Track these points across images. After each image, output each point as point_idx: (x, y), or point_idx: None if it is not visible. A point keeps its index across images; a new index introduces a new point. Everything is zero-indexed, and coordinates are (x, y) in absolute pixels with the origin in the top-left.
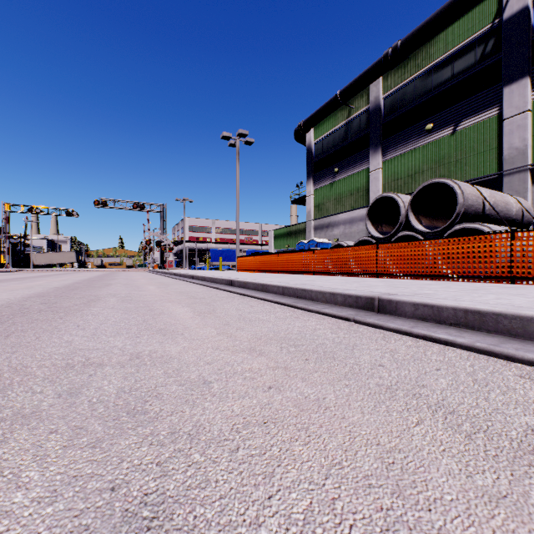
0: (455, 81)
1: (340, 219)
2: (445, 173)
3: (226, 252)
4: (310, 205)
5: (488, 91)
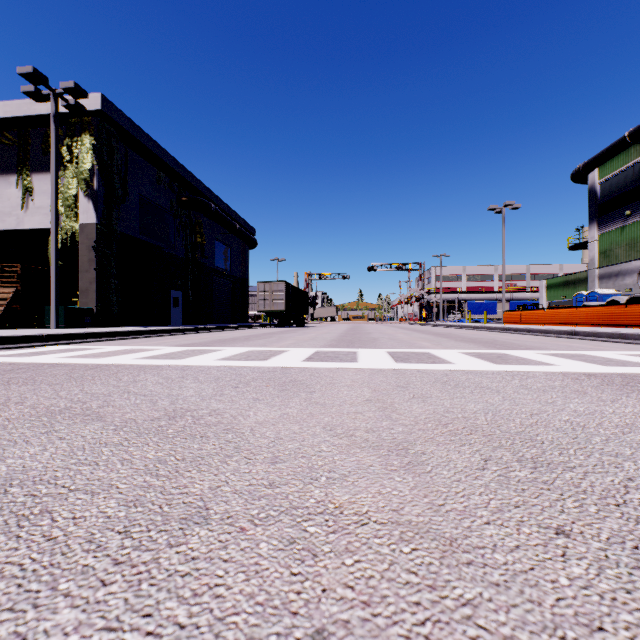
0: None
1: (634, 266)
2: None
3: (485, 304)
4: (593, 252)
5: None
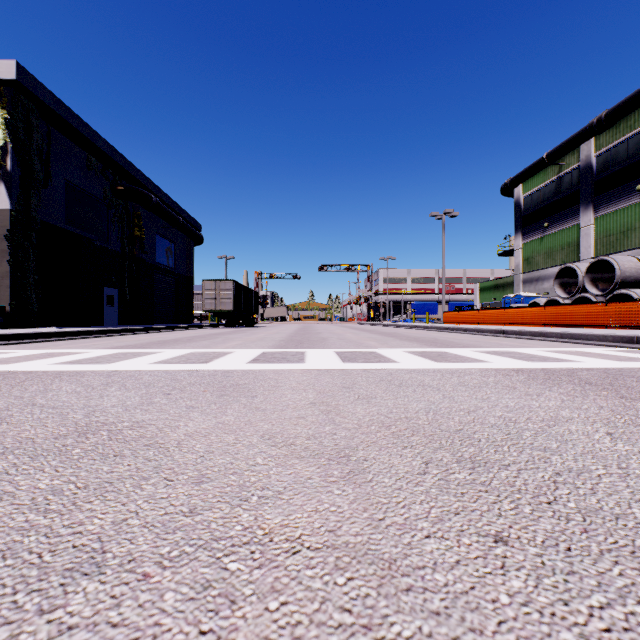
0: None
1: (550, 272)
2: None
3: (427, 305)
4: (518, 259)
5: None
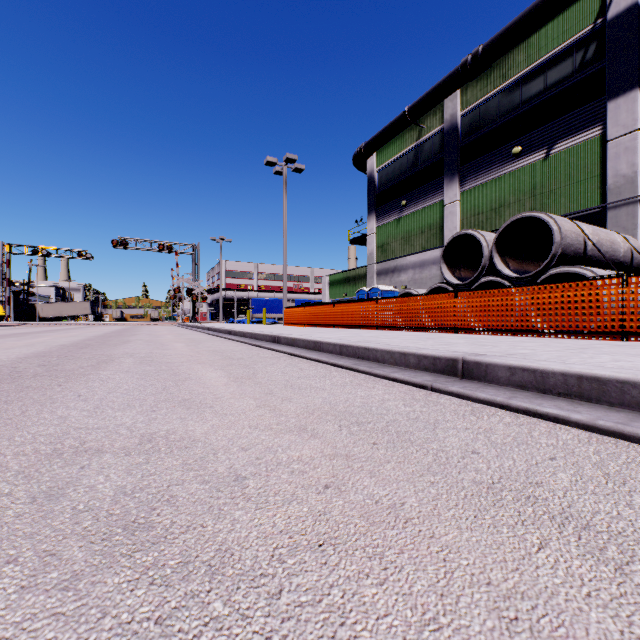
0: (548, 94)
1: (409, 262)
2: (536, 207)
3: (271, 302)
4: (373, 245)
5: (589, 106)
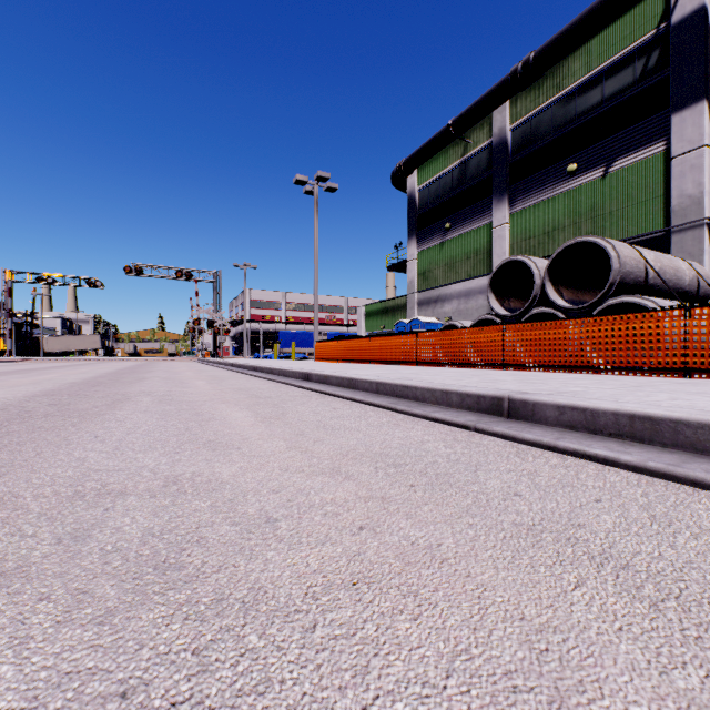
0: (606, 106)
1: (453, 291)
2: (593, 230)
3: (301, 335)
4: (413, 273)
5: (651, 119)
